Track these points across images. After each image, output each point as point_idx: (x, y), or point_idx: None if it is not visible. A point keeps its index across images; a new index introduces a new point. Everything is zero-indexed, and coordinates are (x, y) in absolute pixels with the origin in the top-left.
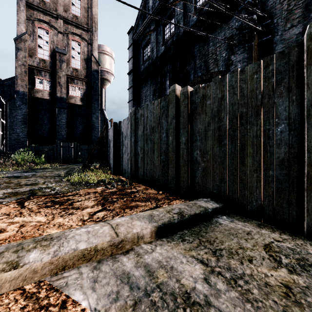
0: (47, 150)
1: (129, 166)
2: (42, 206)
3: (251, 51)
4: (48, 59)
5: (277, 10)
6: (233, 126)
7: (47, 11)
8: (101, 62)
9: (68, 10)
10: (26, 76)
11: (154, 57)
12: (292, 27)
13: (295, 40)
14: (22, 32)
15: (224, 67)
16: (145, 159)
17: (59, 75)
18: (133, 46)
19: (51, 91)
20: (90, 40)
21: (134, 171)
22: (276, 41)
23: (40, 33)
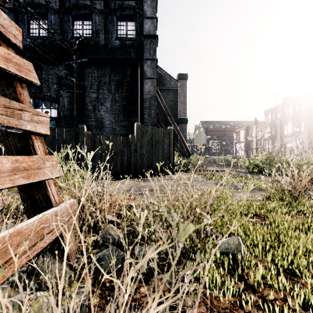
0: None
1: None
2: None
3: (73, 94)
4: None
5: (86, 79)
6: (59, 148)
7: None
8: None
9: None
10: None
11: None
12: (93, 92)
13: (94, 100)
14: None
15: (55, 95)
16: None
17: None
18: None
19: None
20: None
21: None
22: (86, 95)
23: None
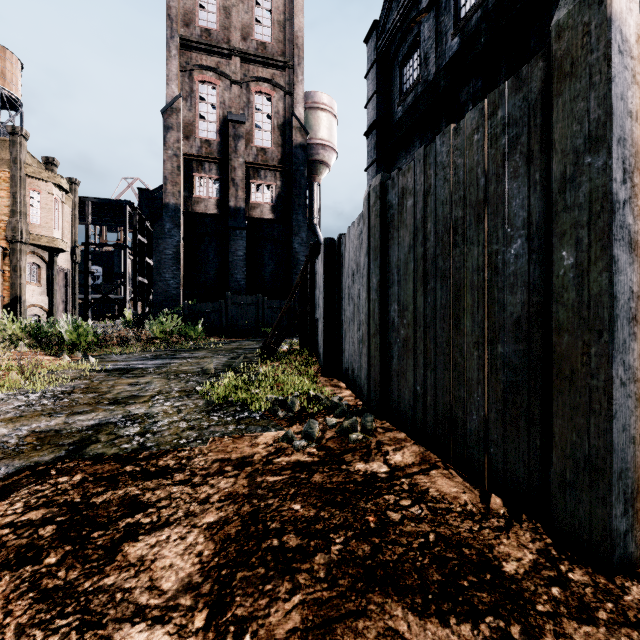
0: (210, 311)
1: (365, 365)
2: (5, 553)
3: None
4: (216, 137)
5: None
6: None
7: (213, 48)
8: (310, 128)
9: (250, 35)
10: (179, 176)
11: (431, 76)
12: None
13: None
14: (173, 96)
15: None
16: (419, 348)
17: (233, 165)
18: (378, 65)
19: (220, 199)
20: (289, 85)
21: (380, 382)
22: None
23: (202, 93)
